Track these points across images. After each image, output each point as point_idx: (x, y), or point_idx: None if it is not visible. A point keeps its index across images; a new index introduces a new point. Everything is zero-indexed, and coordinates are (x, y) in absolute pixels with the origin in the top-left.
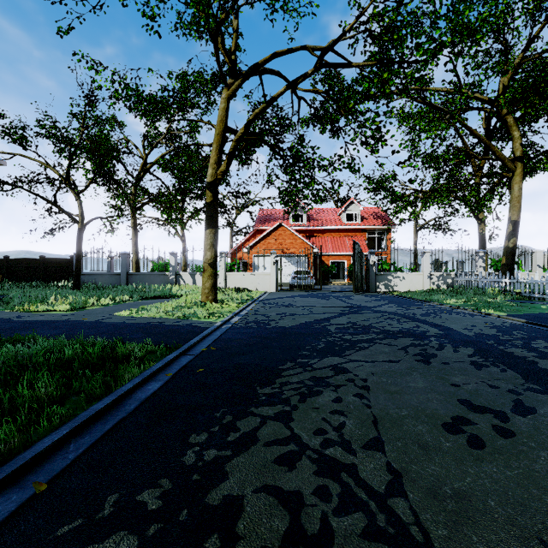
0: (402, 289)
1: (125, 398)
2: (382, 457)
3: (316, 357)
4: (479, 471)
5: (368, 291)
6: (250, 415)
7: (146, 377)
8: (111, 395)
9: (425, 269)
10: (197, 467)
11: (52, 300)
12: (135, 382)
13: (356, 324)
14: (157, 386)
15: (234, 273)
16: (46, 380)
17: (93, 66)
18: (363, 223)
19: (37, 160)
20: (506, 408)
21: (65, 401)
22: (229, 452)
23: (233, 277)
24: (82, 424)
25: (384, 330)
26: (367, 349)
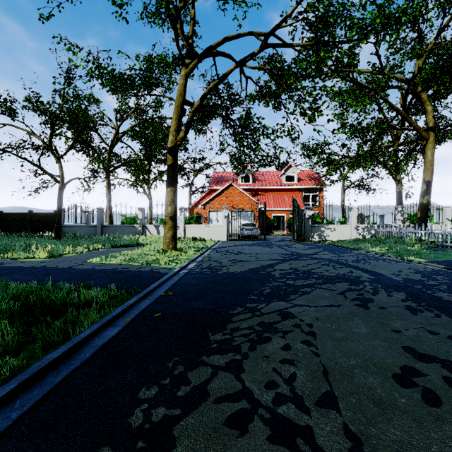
0: (333, 239)
1: (82, 345)
2: (337, 417)
3: (263, 302)
4: (444, 436)
5: (305, 240)
6: (201, 365)
7: (105, 322)
8: (68, 342)
9: (352, 222)
10: (143, 430)
11: (33, 248)
12: (94, 328)
13: (297, 269)
14: (114, 332)
15: (191, 225)
16: (4, 329)
17: (70, 48)
18: (300, 184)
19: (24, 129)
20: (451, 356)
21: (23, 349)
22: (178, 411)
23: (191, 229)
24: (33, 376)
25: (322, 275)
26: (309, 294)
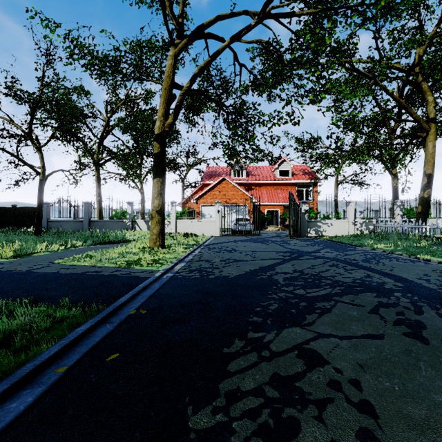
0: (330, 234)
1: None
2: None
3: (271, 328)
4: None
5: (301, 236)
6: None
7: (19, 379)
8: None
9: (350, 216)
10: None
11: None
12: None
13: (303, 272)
14: (26, 402)
15: (183, 220)
16: None
17: (47, 24)
18: (293, 178)
19: (1, 117)
20: None
21: None
22: None
23: (182, 224)
24: None
25: (336, 281)
26: (331, 313)
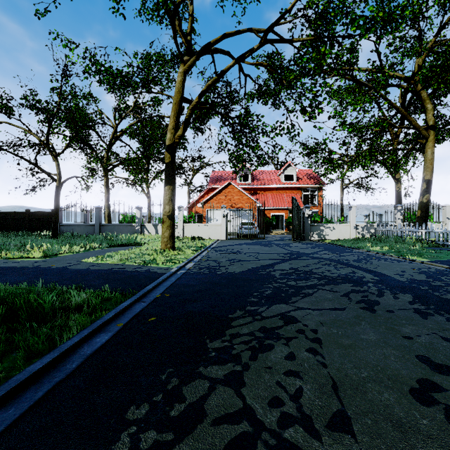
0: (332, 238)
1: (69, 354)
2: (353, 444)
3: (264, 304)
4: None
5: (304, 239)
6: (198, 378)
7: (96, 328)
8: (54, 351)
9: (352, 220)
10: None
11: (28, 248)
12: (83, 334)
13: (298, 269)
14: (105, 338)
15: (190, 224)
16: None
17: (67, 44)
18: (298, 183)
19: (20, 127)
20: None
21: (4, 358)
22: (170, 435)
23: (189, 228)
24: (11, 391)
25: (323, 275)
26: (312, 296)
